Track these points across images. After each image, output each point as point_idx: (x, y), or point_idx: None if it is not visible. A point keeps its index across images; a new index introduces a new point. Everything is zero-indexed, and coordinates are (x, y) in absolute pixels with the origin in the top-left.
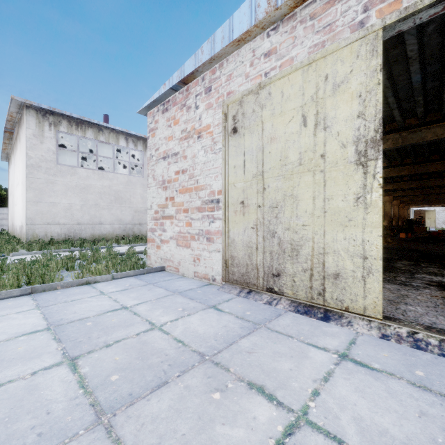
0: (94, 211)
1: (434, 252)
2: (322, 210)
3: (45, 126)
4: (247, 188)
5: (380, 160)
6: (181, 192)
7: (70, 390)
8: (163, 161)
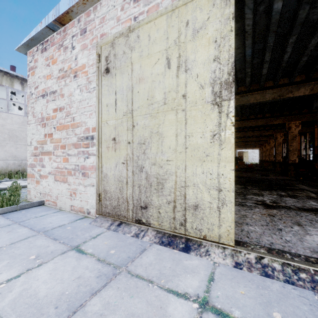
0: None
1: (252, 178)
2: (184, 146)
3: None
4: (119, 126)
5: (233, 100)
6: (59, 129)
7: None
8: (42, 99)
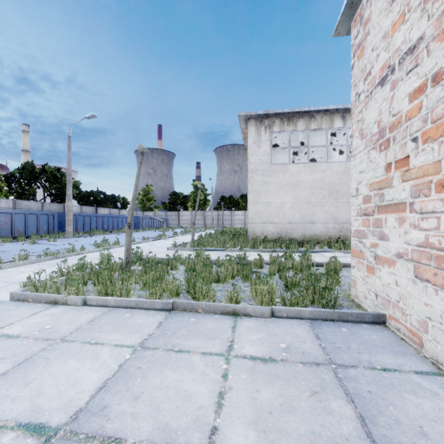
0: (305, 208)
1: None
2: None
3: (262, 131)
4: None
5: None
6: (430, 138)
7: None
8: (380, 89)
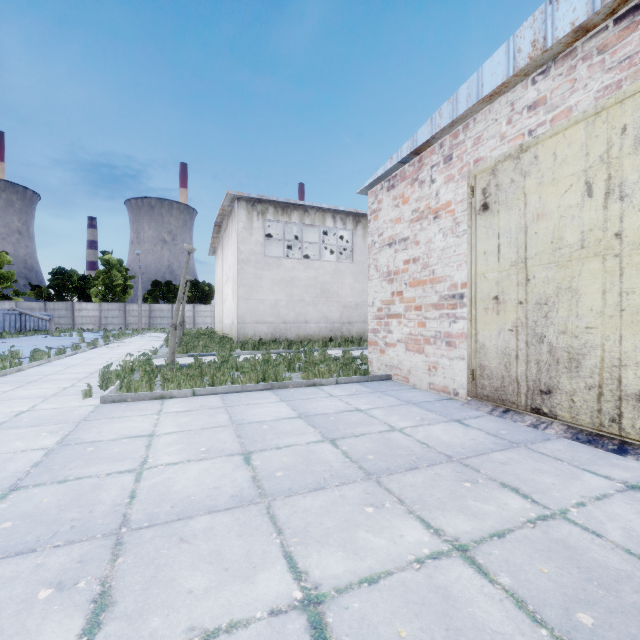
0: (300, 307)
1: None
2: (618, 307)
3: (254, 216)
4: (503, 280)
5: None
6: (412, 286)
7: (339, 457)
8: (388, 249)
